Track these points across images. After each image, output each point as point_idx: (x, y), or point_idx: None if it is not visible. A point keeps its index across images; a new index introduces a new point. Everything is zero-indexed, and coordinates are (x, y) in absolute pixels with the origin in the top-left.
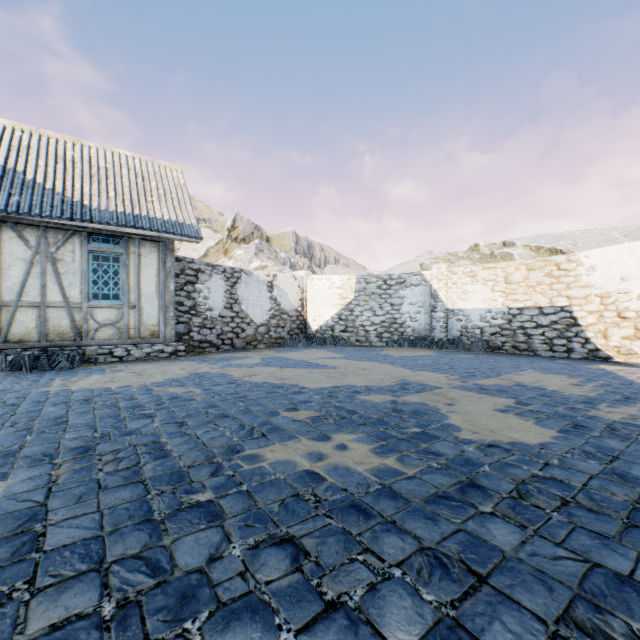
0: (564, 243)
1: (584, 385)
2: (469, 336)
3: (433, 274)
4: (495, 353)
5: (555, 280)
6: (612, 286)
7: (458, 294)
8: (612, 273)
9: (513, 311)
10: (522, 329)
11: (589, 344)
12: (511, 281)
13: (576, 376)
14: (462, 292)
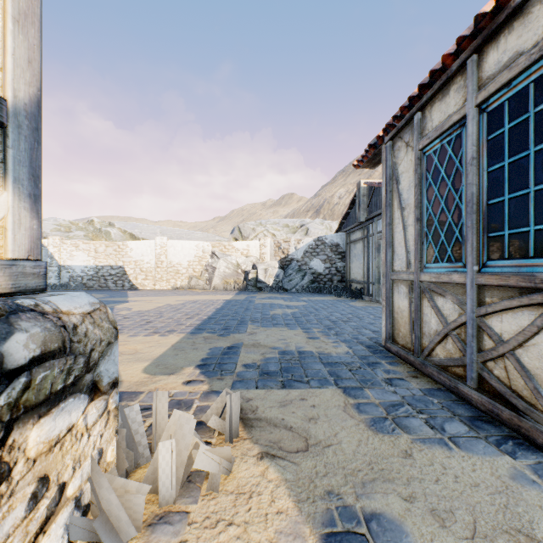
0: (137, 231)
1: (107, 295)
2: (75, 281)
3: (50, 242)
4: (89, 290)
5: (118, 253)
6: (139, 258)
7: (68, 256)
8: (139, 252)
9: (99, 267)
10: (104, 276)
11: (131, 282)
12: (98, 251)
13: (110, 294)
14: (71, 255)
